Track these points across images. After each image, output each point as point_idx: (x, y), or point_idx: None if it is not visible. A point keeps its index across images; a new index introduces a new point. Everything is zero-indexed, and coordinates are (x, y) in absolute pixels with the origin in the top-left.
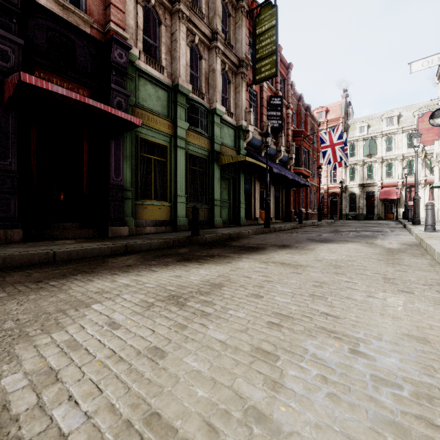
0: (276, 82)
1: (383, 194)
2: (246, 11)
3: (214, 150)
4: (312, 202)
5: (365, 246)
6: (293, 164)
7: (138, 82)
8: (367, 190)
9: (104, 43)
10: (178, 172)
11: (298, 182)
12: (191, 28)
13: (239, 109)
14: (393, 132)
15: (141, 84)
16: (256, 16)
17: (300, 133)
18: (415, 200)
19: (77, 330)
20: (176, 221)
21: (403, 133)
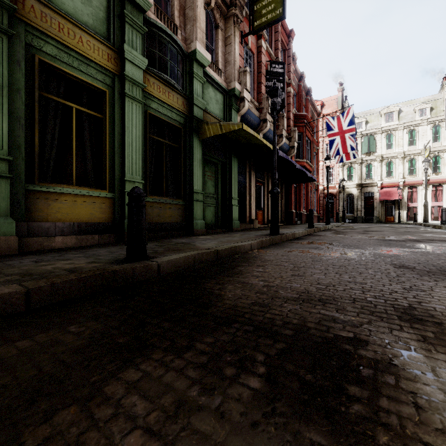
0: (276, 48)
1: (384, 195)
2: None
3: (193, 116)
4: (312, 202)
5: None
6: (294, 155)
7: None
8: (366, 190)
9: None
10: (127, 139)
11: (305, 175)
12: None
13: (230, 67)
14: (394, 128)
15: None
16: None
17: (302, 117)
18: None
19: None
20: (123, 224)
21: (404, 129)
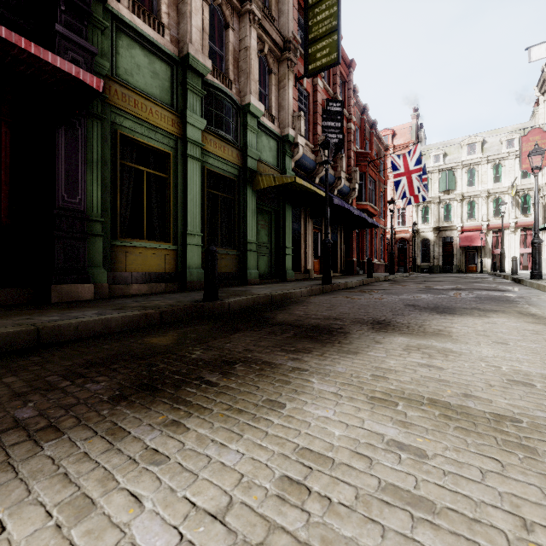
0: (334, 82)
1: (465, 241)
2: None
3: (247, 168)
4: (378, 249)
5: (535, 323)
6: (356, 198)
7: (117, 40)
8: (444, 235)
9: None
10: (189, 196)
11: (365, 221)
12: None
13: (284, 112)
14: (476, 162)
15: (124, 45)
16: None
17: (364, 155)
18: (535, 244)
19: None
20: (185, 274)
21: (488, 163)
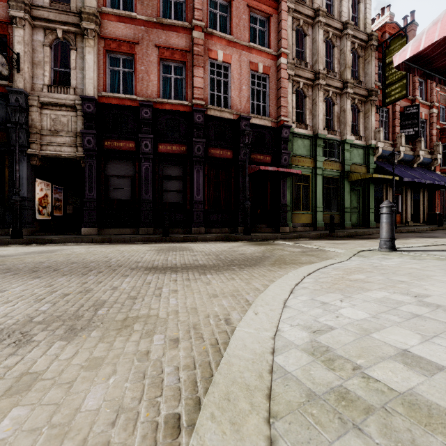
0: (414, 88)
1: None
2: (375, 46)
3: (344, 171)
4: None
5: None
6: (441, 164)
7: (293, 140)
8: None
9: (277, 128)
10: (317, 191)
11: (441, 185)
12: (326, 88)
13: (368, 131)
14: None
15: (295, 141)
16: (386, 48)
17: None
18: None
19: (315, 244)
20: (316, 223)
21: None
